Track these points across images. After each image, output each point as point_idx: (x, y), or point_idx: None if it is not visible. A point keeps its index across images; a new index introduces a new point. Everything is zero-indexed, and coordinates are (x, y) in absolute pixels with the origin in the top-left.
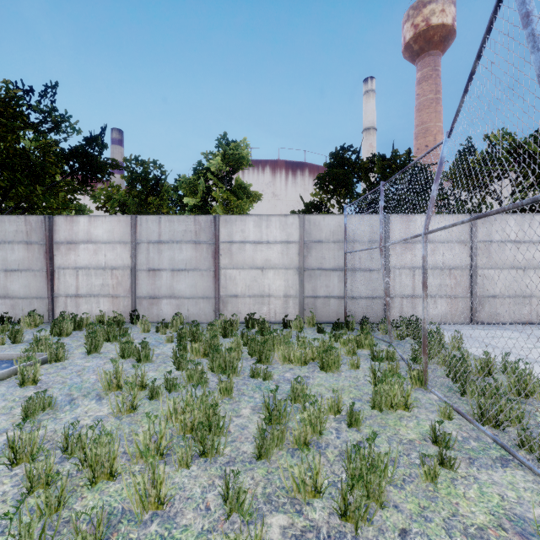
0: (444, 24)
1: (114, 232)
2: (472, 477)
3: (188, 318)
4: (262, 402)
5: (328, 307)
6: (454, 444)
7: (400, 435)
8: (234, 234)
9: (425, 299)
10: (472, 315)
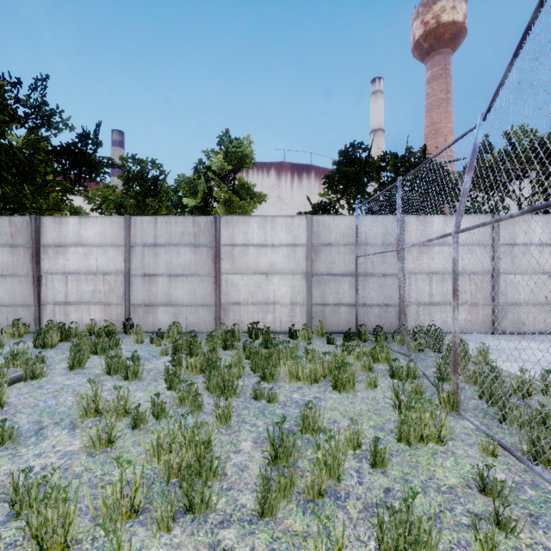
0: (455, 22)
1: (106, 234)
2: (541, 545)
3: (186, 327)
4: (266, 431)
5: (338, 315)
6: (508, 495)
7: (437, 480)
8: (236, 237)
9: (456, 309)
10: (494, 324)
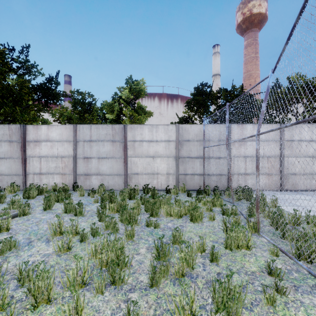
0: (260, 13)
1: (63, 135)
2: (299, 301)
3: (108, 187)
4: (153, 243)
5: (193, 180)
6: (283, 275)
7: (245, 268)
8: (136, 136)
9: (258, 177)
10: (281, 185)
